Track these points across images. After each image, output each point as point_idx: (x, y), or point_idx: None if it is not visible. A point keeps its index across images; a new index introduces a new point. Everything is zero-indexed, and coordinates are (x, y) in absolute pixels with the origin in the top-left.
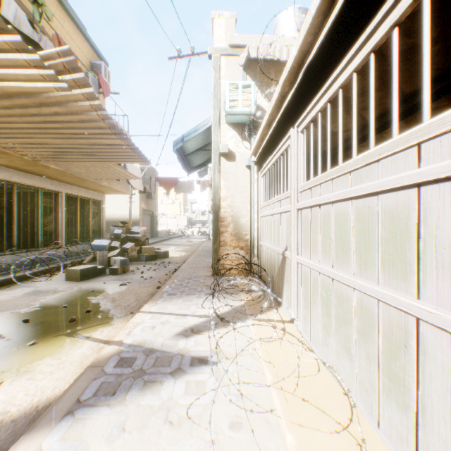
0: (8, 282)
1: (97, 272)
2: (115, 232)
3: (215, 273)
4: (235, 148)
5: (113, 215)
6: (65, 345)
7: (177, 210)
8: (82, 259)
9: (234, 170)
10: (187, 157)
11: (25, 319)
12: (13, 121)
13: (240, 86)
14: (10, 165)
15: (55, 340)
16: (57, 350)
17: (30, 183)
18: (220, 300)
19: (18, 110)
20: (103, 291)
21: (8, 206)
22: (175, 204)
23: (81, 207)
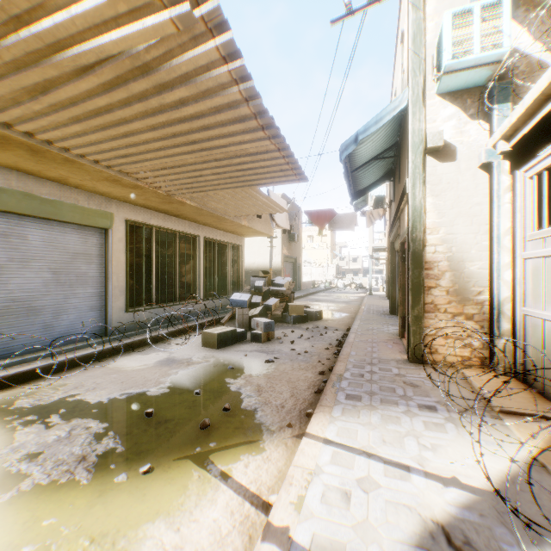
0: (144, 343)
1: (236, 337)
2: (255, 284)
3: (418, 359)
4: (454, 136)
5: (251, 263)
6: (190, 488)
7: (323, 256)
8: (220, 317)
9: (452, 177)
10: (354, 173)
11: (147, 411)
12: (135, 132)
13: (476, 11)
14: (146, 205)
15: (176, 469)
16: (176, 499)
17: (167, 226)
18: (464, 431)
19: (136, 107)
20: (244, 369)
21: (146, 253)
22: (320, 249)
23: (219, 254)
